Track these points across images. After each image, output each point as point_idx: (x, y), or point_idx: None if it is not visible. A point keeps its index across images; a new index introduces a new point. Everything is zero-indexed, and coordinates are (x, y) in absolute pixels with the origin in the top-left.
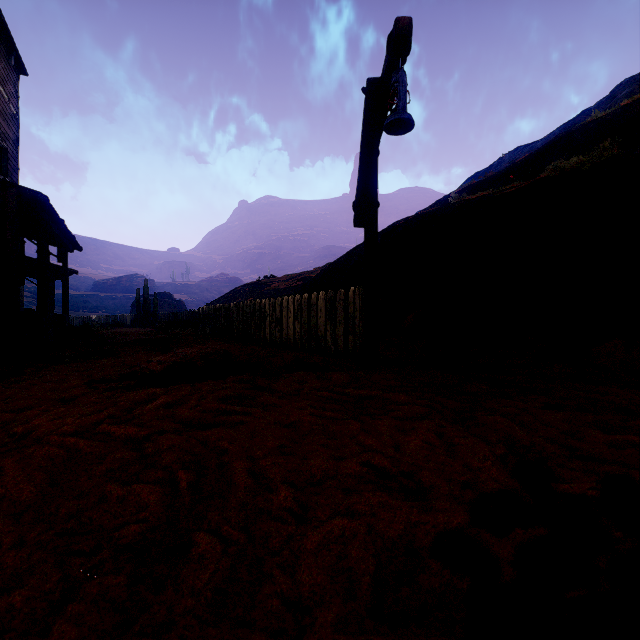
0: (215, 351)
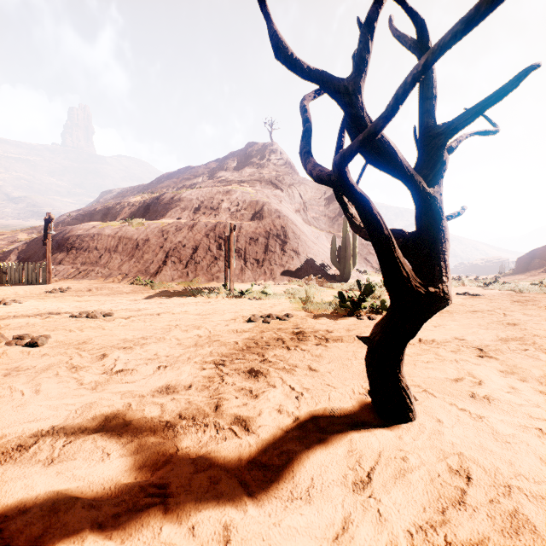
0: None
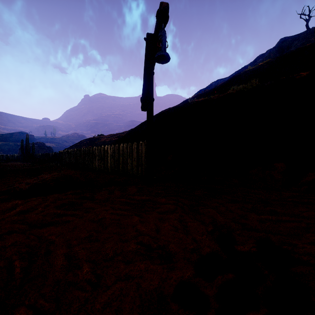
0: (63, 176)
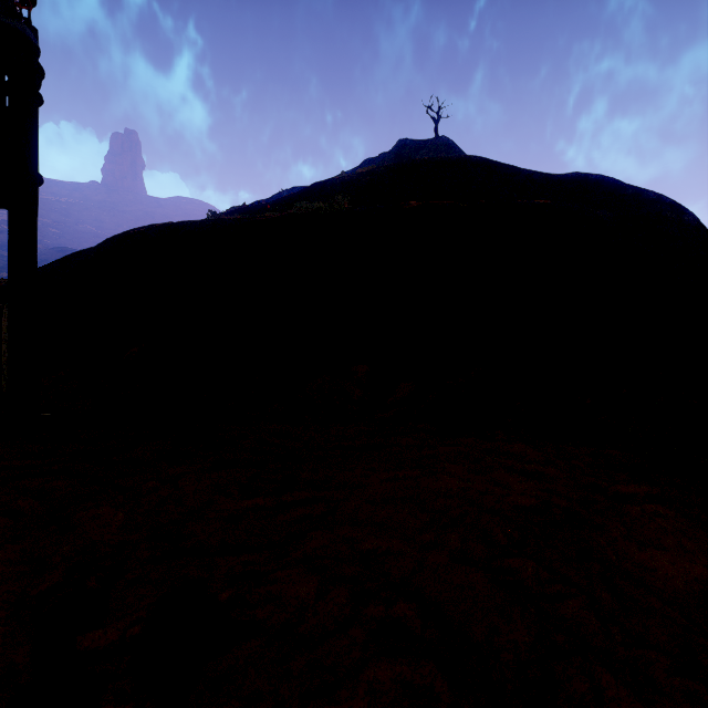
0: None
